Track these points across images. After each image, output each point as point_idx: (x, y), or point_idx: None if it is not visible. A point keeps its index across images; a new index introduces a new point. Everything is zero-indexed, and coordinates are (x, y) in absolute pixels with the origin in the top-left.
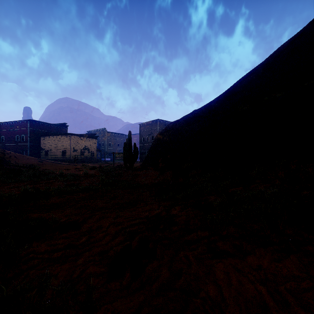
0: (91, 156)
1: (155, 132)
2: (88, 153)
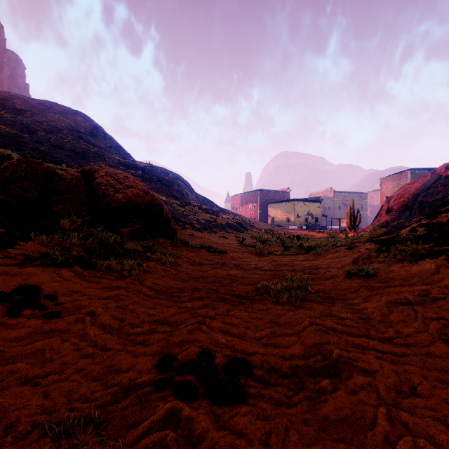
0: (315, 222)
1: None
2: (311, 219)
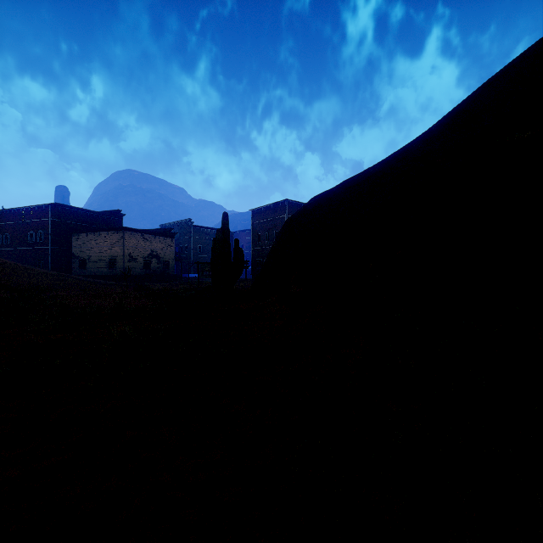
0: (164, 269)
1: (281, 223)
2: (158, 264)
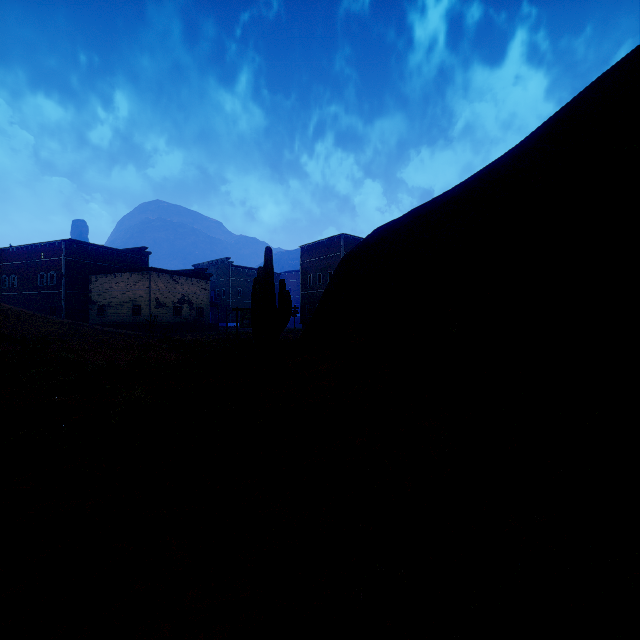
0: (198, 317)
1: (337, 262)
2: (190, 311)
